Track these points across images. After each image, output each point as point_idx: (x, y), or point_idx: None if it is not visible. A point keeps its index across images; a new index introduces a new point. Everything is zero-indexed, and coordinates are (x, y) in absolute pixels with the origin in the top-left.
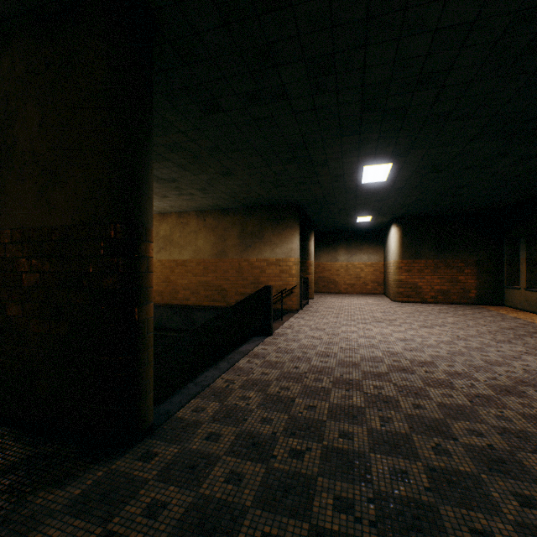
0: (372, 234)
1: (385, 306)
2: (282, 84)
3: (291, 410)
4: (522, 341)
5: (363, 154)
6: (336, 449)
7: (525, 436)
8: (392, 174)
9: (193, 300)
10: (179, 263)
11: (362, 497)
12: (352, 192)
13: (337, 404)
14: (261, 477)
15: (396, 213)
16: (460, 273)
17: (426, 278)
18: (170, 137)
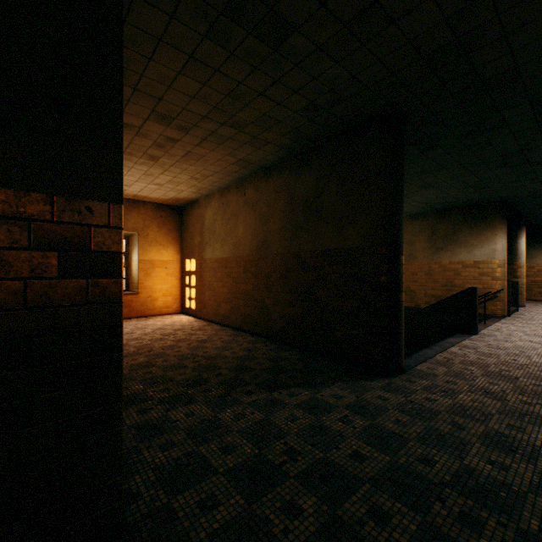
0: None
1: None
2: (502, 120)
3: (515, 383)
4: None
5: None
6: None
7: None
8: None
9: None
10: None
11: None
12: None
13: None
14: (498, 405)
15: None
16: None
17: None
18: None
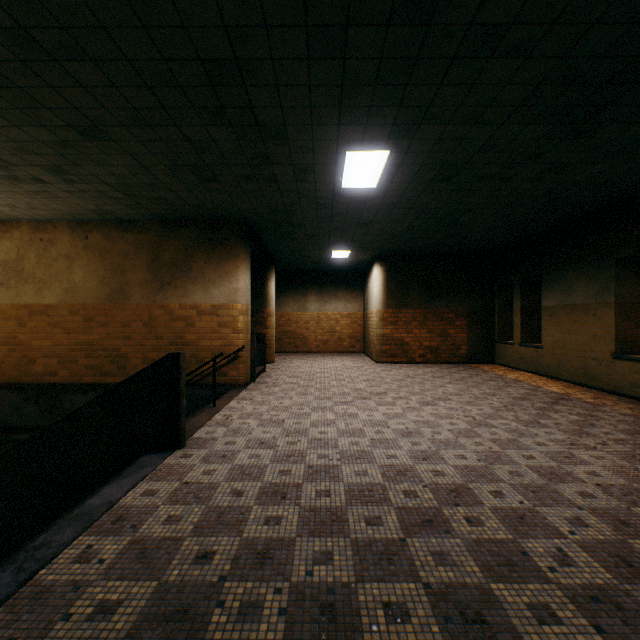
0: (350, 276)
1: (368, 370)
2: None
3: None
4: (552, 421)
5: (348, 121)
6: None
7: None
8: (386, 175)
9: (64, 375)
10: (37, 310)
11: None
12: (327, 206)
13: None
14: None
15: (381, 248)
16: (451, 325)
17: (414, 333)
18: None
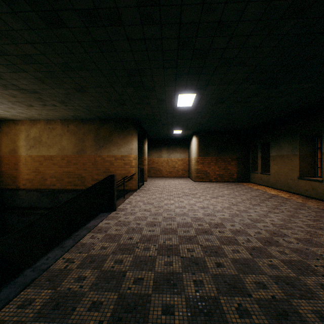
0: (182, 141)
1: (190, 185)
2: (116, 7)
3: (121, 287)
4: (265, 204)
5: (178, 85)
6: None
7: (291, 282)
8: (195, 101)
9: (58, 185)
10: (47, 157)
11: None
12: (171, 113)
13: (161, 272)
14: None
15: (196, 129)
16: (229, 164)
17: (212, 168)
18: (20, 47)
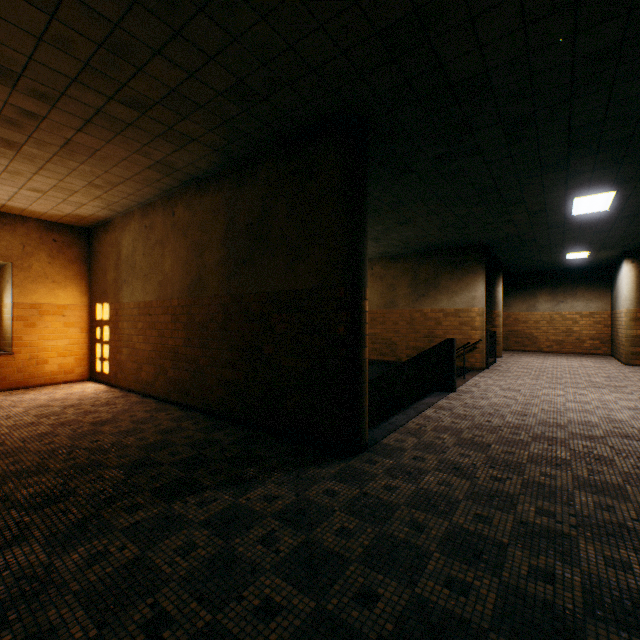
0: (592, 273)
1: (610, 370)
2: (475, 143)
3: (488, 452)
4: None
5: (572, 187)
6: (537, 482)
7: None
8: (616, 201)
9: None
10: None
11: (563, 512)
12: (558, 226)
13: (538, 453)
14: (467, 487)
15: (629, 245)
16: None
17: None
18: None
